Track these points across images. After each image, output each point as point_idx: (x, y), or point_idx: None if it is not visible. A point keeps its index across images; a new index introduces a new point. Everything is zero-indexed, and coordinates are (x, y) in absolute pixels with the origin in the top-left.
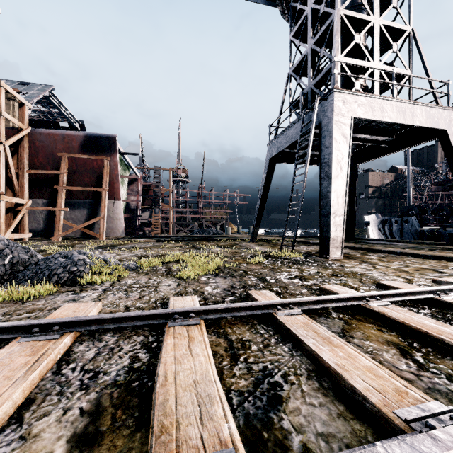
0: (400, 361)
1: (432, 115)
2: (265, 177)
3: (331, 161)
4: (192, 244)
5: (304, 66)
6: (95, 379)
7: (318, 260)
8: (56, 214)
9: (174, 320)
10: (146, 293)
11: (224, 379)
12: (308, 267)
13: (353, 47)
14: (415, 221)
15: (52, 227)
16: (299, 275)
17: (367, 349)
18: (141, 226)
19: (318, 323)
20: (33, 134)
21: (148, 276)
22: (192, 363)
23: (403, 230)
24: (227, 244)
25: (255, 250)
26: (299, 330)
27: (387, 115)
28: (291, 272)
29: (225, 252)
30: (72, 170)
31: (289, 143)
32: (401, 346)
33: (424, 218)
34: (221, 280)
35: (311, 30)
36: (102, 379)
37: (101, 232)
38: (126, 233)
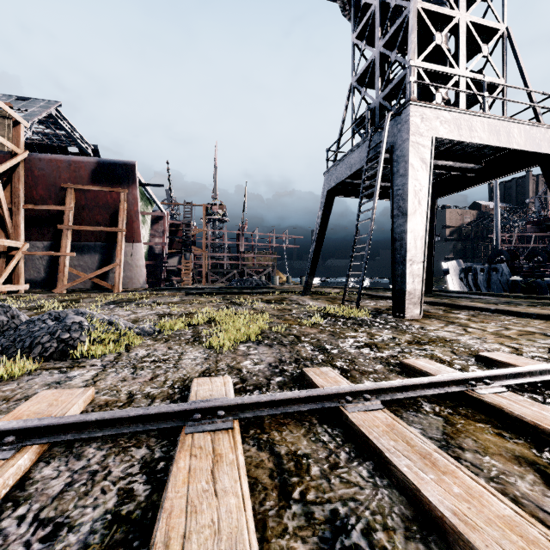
0: (548, 497)
1: (532, 136)
2: (321, 214)
3: (407, 192)
4: (230, 298)
5: (370, 76)
6: (53, 540)
7: (391, 321)
8: (60, 260)
9: (194, 421)
10: (161, 371)
11: (268, 539)
12: (379, 331)
13: (432, 51)
14: (505, 269)
15: (55, 276)
16: (370, 343)
17: (489, 472)
18: (168, 275)
19: (407, 423)
20: (31, 160)
21: (169, 344)
22: (214, 511)
23: (491, 280)
24: (274, 298)
25: (310, 306)
26: (382, 440)
27: (477, 135)
28: (358, 338)
29: (271, 309)
30: (80, 206)
31: (352, 171)
32: (540, 466)
33: (517, 265)
34: (265, 350)
35: (380, 28)
36: (64, 540)
37: (116, 283)
38: (149, 283)
